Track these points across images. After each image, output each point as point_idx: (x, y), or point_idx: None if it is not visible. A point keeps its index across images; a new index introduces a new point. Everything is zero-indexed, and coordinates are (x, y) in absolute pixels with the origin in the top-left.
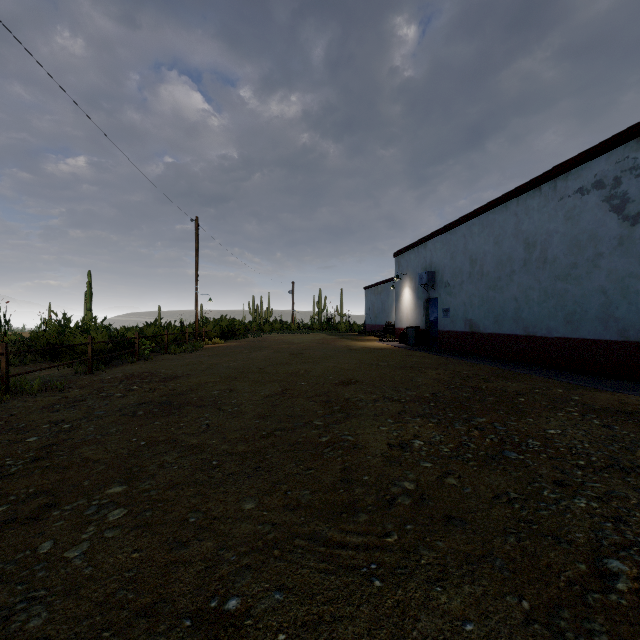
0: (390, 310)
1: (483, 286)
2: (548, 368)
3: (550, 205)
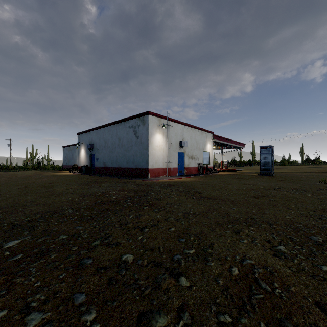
0: (76, 158)
1: (108, 151)
2: (122, 176)
3: (124, 129)
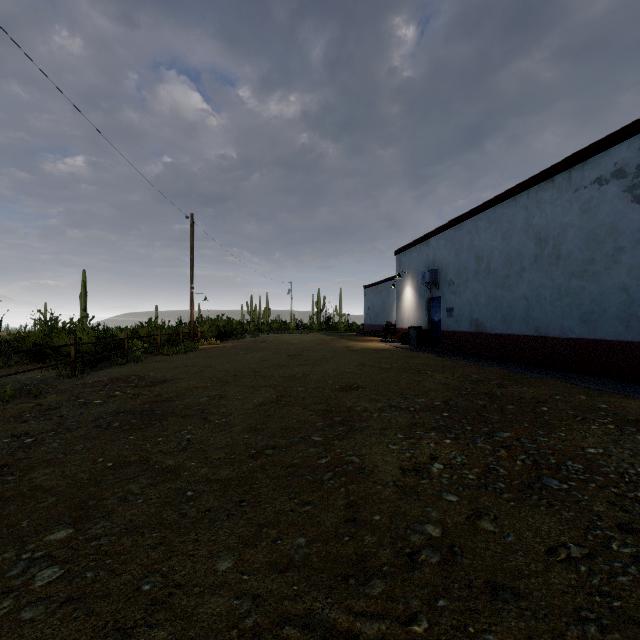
0: (390, 310)
1: (490, 284)
2: (562, 371)
3: (564, 197)
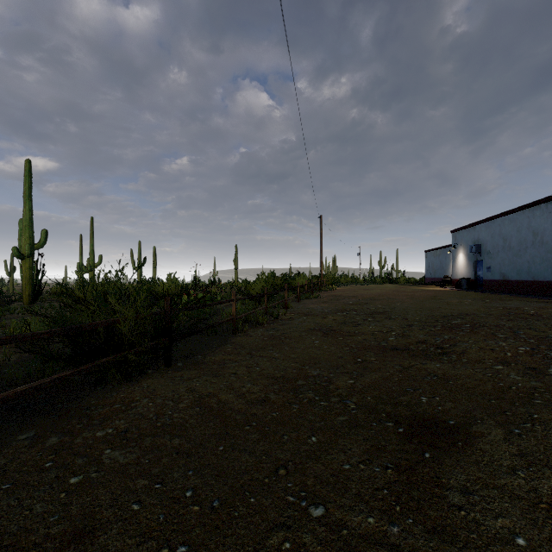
0: (447, 267)
1: (510, 254)
2: (542, 296)
3: (545, 215)
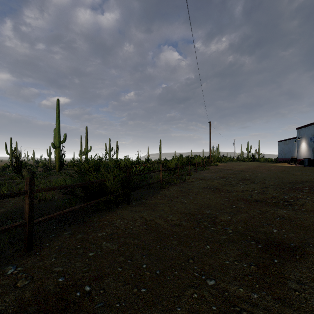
0: (293, 151)
1: None
2: None
3: None
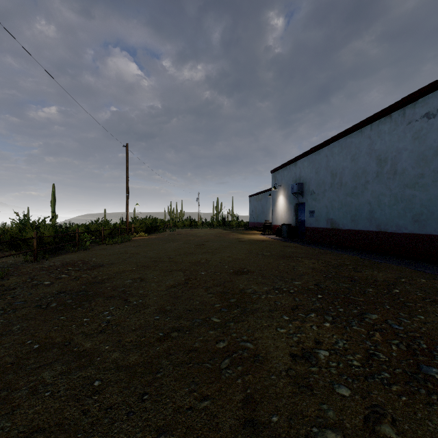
0: (268, 212)
1: (342, 193)
2: (399, 258)
3: (399, 128)
